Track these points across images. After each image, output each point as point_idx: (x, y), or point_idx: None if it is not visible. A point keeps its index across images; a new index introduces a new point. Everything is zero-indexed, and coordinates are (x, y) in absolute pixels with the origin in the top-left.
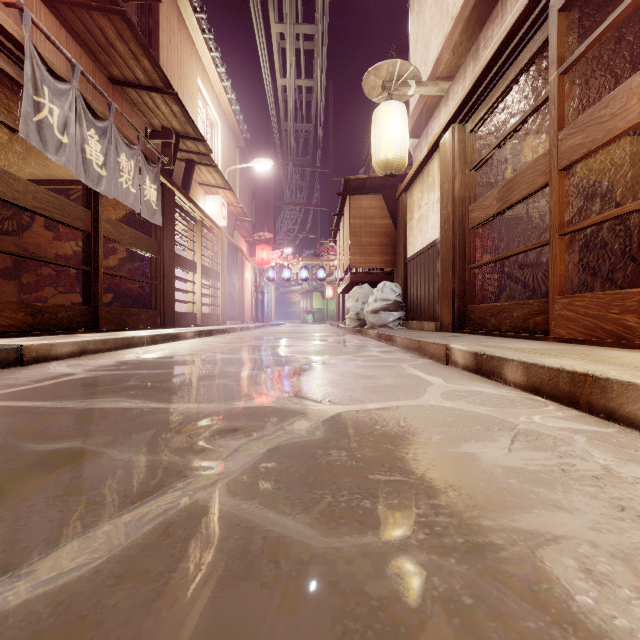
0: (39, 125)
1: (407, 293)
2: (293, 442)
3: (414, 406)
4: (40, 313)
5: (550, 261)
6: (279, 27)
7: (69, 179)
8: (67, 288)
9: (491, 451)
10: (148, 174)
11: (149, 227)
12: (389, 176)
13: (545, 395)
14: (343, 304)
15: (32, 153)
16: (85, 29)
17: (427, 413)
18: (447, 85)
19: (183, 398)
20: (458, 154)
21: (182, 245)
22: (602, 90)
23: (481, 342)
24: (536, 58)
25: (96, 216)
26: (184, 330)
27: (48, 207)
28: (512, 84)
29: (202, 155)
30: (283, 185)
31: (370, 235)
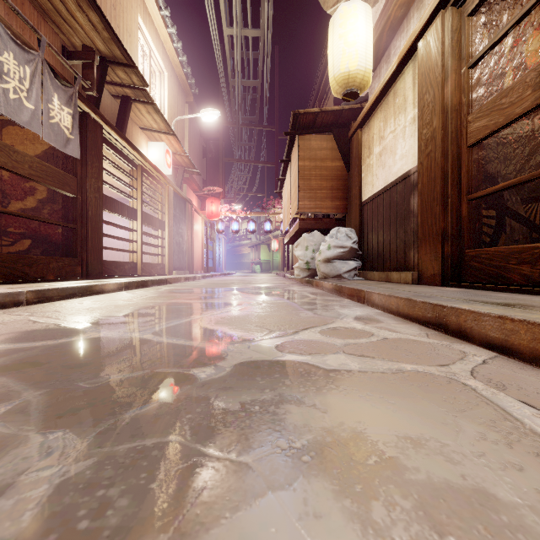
0: None
1: (363, 240)
2: None
3: None
4: None
5: None
6: None
7: None
8: None
9: None
10: (57, 92)
11: (69, 162)
12: (349, 96)
13: None
14: (288, 255)
15: None
16: None
17: None
18: None
19: None
20: (451, 47)
21: (117, 188)
22: None
23: None
24: None
25: None
26: (105, 282)
27: None
28: None
29: (137, 89)
30: (232, 145)
31: (320, 178)
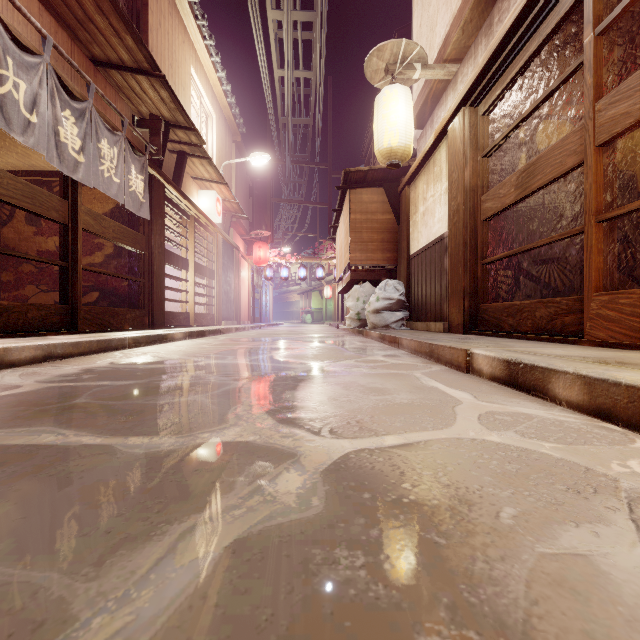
0: (1, 100)
1: (411, 292)
2: (273, 526)
3: (449, 441)
4: (6, 313)
5: (585, 252)
6: (276, 14)
7: (51, 170)
8: (49, 286)
9: (616, 551)
10: (134, 163)
11: (136, 221)
12: (393, 166)
13: (621, 422)
14: (342, 304)
15: (8, 140)
16: (60, 1)
17: (472, 455)
18: (455, 68)
19: (134, 426)
20: (469, 139)
21: (173, 241)
22: (629, 67)
23: (506, 346)
24: (563, 24)
25: (74, 207)
26: (173, 331)
27: (16, 195)
28: (533, 56)
29: (194, 146)
30: (281, 182)
31: (371, 231)
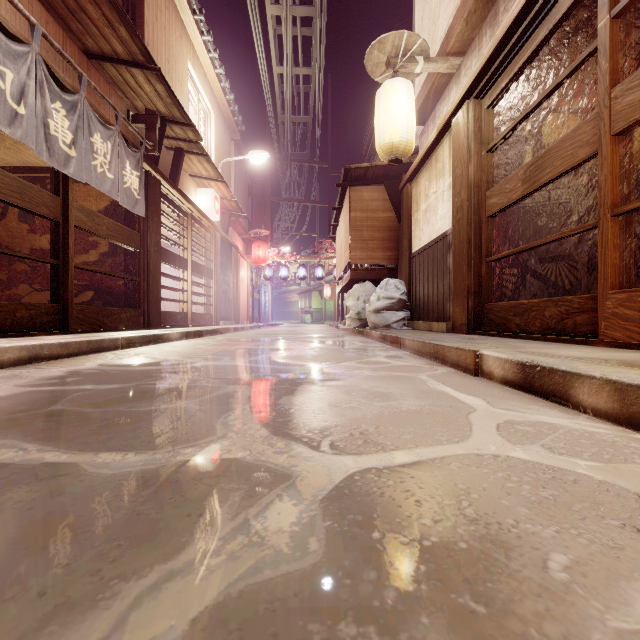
0: None
1: (412, 291)
2: (258, 583)
3: (468, 458)
4: None
5: (599, 248)
6: (275, 9)
7: (45, 166)
8: (43, 285)
9: None
10: (128, 159)
11: (132, 219)
12: (394, 162)
13: None
14: (342, 304)
15: None
16: None
17: (498, 477)
18: (458, 61)
19: (108, 439)
20: (474, 133)
21: (170, 240)
22: (639, 58)
23: (517, 347)
24: (575, 9)
25: (65, 203)
26: (169, 331)
27: (3, 189)
28: (542, 45)
29: (191, 143)
30: (280, 181)
31: (372, 229)
